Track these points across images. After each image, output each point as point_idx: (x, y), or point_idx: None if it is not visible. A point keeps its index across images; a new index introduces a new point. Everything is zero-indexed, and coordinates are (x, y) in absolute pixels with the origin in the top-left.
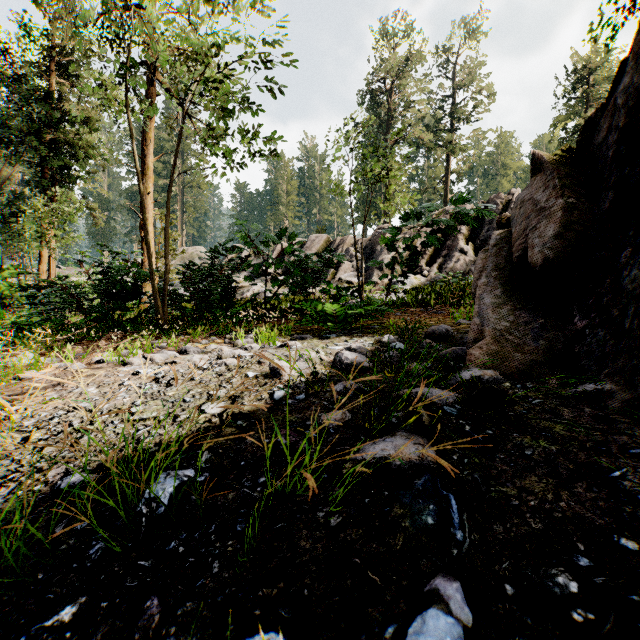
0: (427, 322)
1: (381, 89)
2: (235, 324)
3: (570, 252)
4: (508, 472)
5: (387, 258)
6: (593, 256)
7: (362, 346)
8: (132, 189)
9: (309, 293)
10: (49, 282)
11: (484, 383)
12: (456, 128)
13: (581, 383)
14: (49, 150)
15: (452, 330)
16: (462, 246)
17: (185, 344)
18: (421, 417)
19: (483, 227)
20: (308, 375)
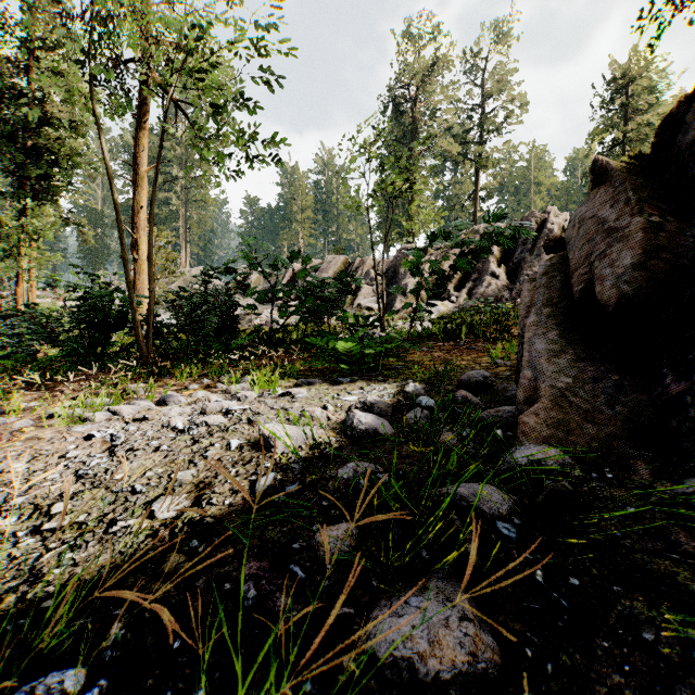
0: (459, 362)
1: (405, 96)
2: (233, 362)
3: (653, 287)
4: (625, 692)
5: (411, 282)
6: (687, 293)
7: (381, 399)
8: (129, 203)
9: (323, 323)
10: (17, 310)
11: (546, 471)
12: (486, 140)
13: (685, 476)
14: (28, 157)
15: (491, 377)
16: (494, 269)
17: (166, 391)
18: (466, 553)
19: (516, 248)
20: (308, 447)
